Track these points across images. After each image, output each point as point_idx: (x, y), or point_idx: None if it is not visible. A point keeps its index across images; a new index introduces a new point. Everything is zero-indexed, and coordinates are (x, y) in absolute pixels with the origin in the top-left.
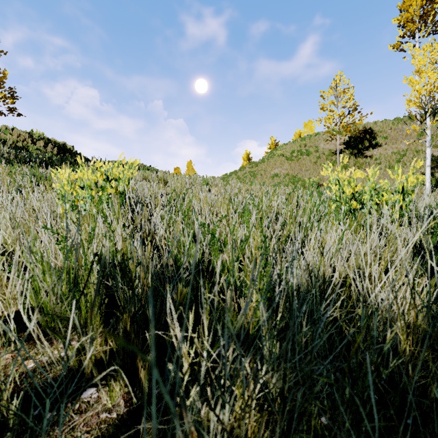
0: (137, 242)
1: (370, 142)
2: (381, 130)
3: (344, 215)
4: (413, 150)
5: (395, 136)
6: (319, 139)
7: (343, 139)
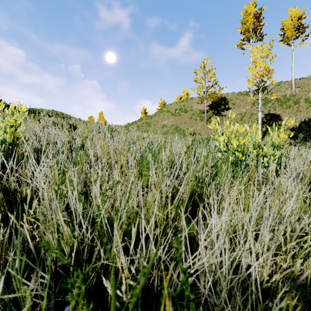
0: None
1: (225, 106)
2: (231, 99)
3: (231, 165)
4: (250, 113)
5: (239, 103)
6: (193, 102)
7: (208, 103)
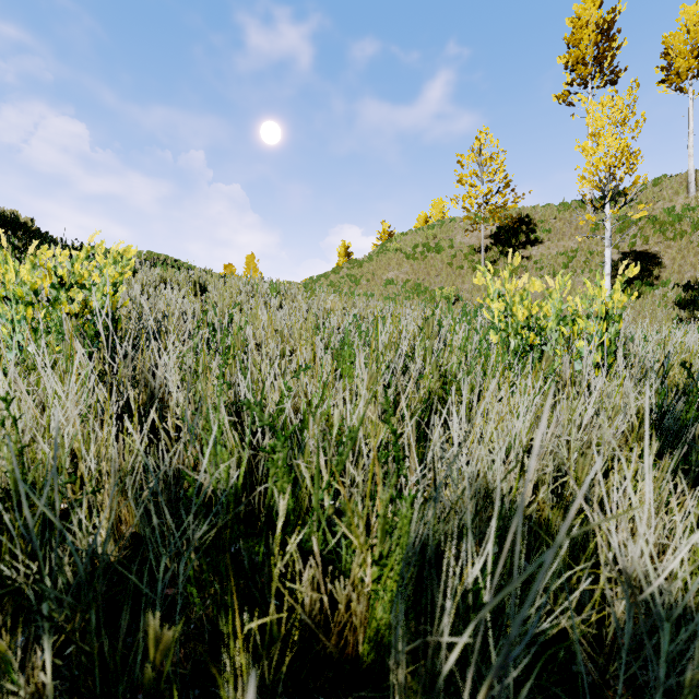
0: (110, 424)
1: (527, 237)
2: (542, 219)
3: (515, 356)
4: (586, 250)
5: (561, 229)
6: (454, 229)
7: (490, 230)
